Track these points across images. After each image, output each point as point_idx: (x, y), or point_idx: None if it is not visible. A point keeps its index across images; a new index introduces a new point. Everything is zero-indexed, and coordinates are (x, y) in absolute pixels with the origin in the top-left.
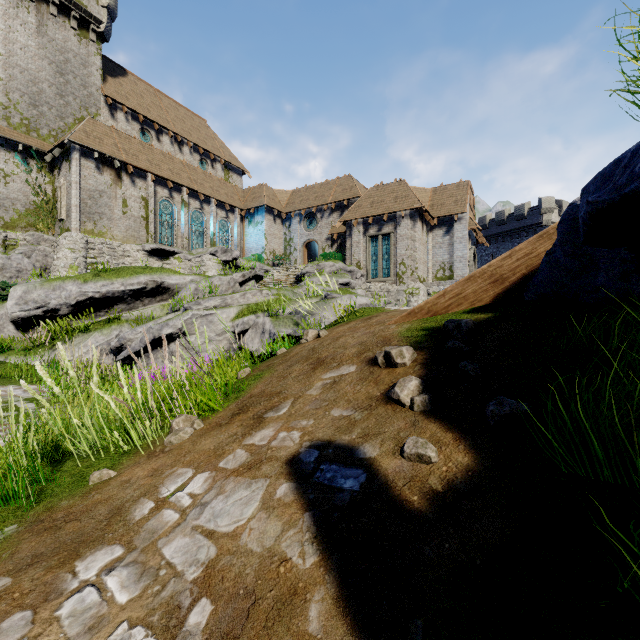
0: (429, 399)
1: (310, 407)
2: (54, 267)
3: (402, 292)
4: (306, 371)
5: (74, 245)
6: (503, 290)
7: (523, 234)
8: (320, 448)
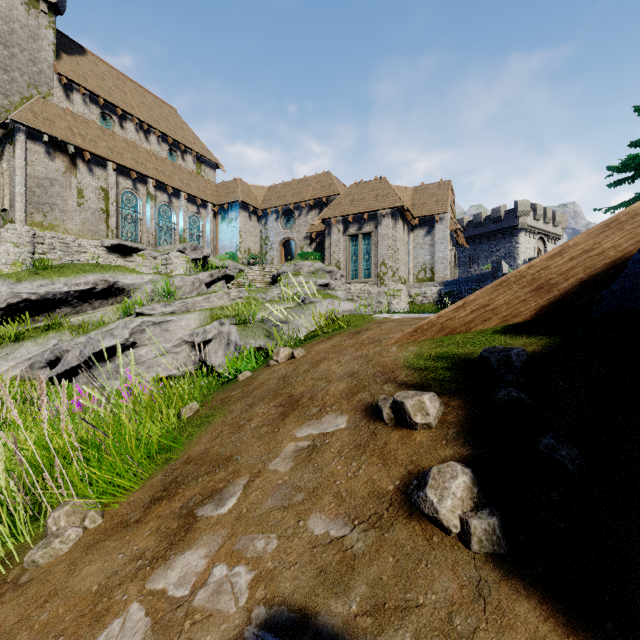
0: (500, 526)
1: (273, 502)
2: None
3: (383, 294)
4: (272, 418)
5: (18, 239)
6: (550, 301)
7: (500, 236)
8: (285, 634)
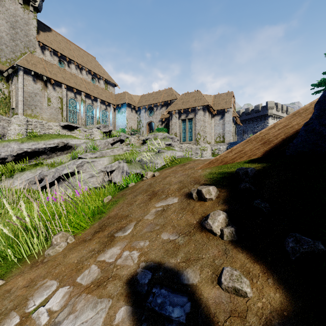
0: (235, 231)
1: (146, 230)
2: (8, 134)
3: (198, 149)
4: (145, 200)
5: (20, 122)
6: (269, 148)
7: (258, 120)
8: (153, 270)
